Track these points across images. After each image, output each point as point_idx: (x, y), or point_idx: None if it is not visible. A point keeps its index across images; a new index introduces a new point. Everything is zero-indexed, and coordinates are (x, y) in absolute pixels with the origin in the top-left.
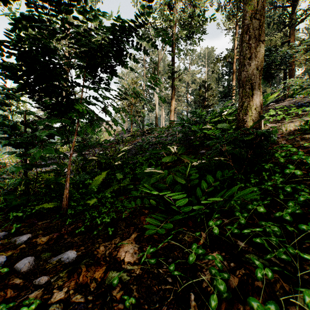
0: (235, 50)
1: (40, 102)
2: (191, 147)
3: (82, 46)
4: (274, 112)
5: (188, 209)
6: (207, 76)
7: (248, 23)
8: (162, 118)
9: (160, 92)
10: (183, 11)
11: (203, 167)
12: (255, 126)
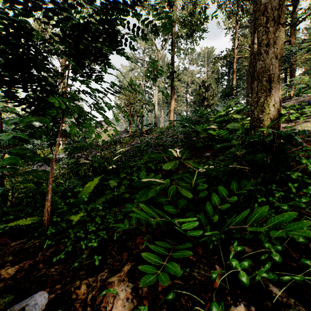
0: (235, 49)
1: (10, 95)
2: (194, 149)
3: (61, 23)
4: (285, 111)
5: (197, 233)
6: (207, 76)
7: (266, 3)
8: (161, 119)
9: (159, 92)
10: (183, 9)
11: (210, 173)
12: (273, 126)
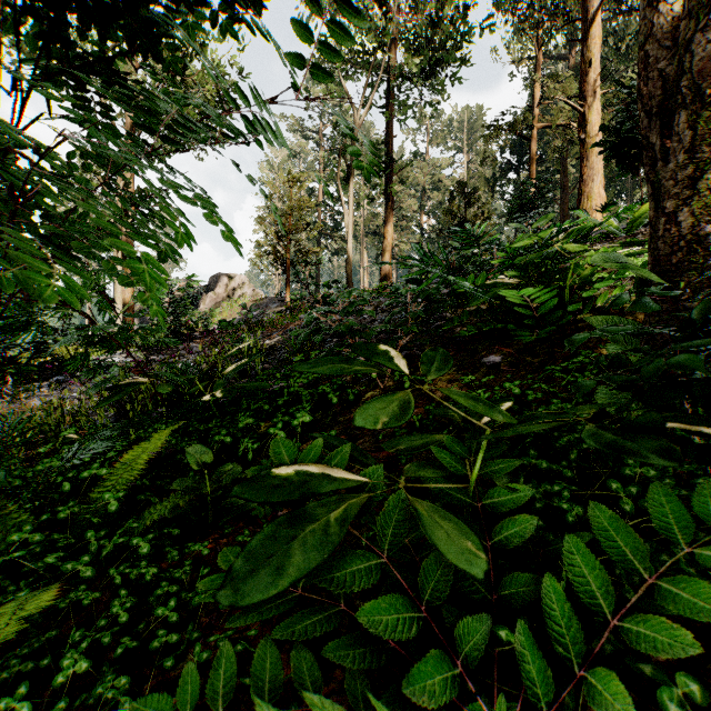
0: (535, 107)
1: None
2: (450, 342)
3: None
4: None
5: None
6: (467, 174)
7: None
8: (362, 271)
9: (357, 208)
10: (414, 10)
11: None
12: None
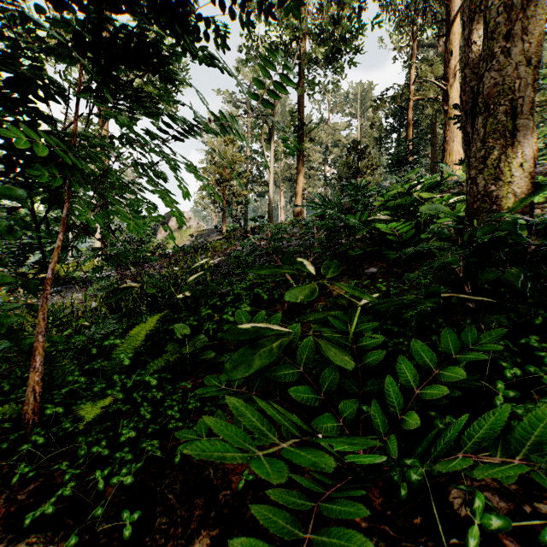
0: (411, 85)
1: None
2: (343, 260)
3: None
4: None
5: (370, 460)
6: (360, 134)
7: None
8: (279, 209)
9: (276, 161)
10: (319, 12)
11: (384, 309)
12: (520, 210)
